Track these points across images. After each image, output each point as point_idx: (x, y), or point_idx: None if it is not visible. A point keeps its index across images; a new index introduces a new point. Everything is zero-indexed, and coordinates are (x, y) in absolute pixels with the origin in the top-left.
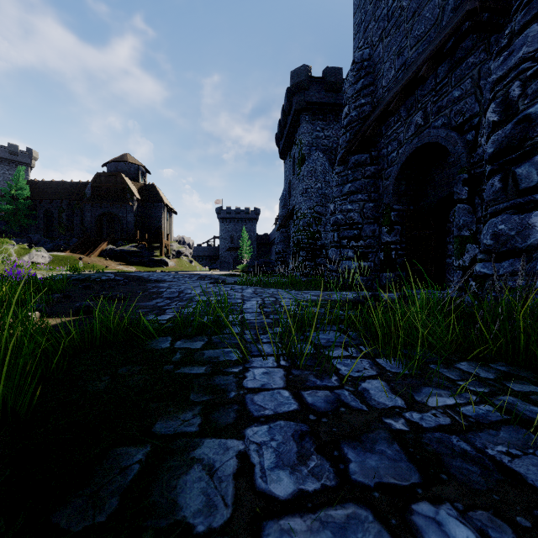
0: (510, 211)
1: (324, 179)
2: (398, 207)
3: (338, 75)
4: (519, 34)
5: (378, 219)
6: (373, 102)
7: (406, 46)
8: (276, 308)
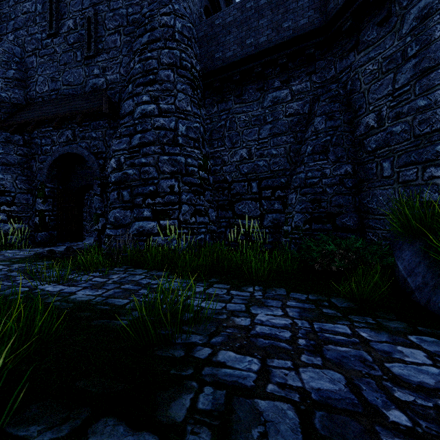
0: (121, 208)
1: None
2: (51, 185)
3: None
4: (124, 137)
5: (32, 191)
6: (26, 96)
7: (59, 80)
8: None
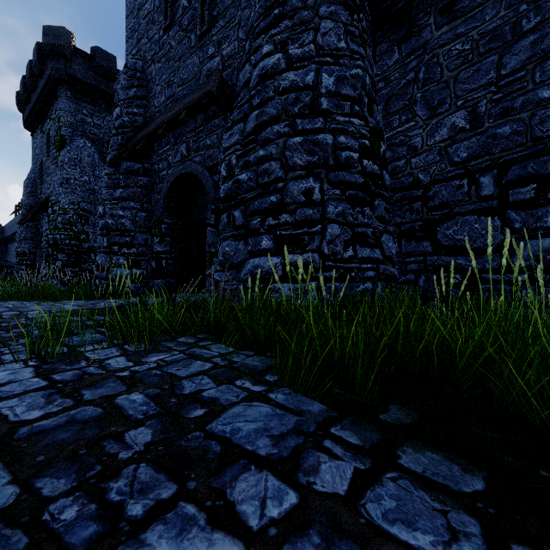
0: (232, 239)
1: (93, 172)
2: (168, 220)
3: (111, 62)
4: (236, 125)
5: (151, 229)
6: (146, 116)
7: (174, 82)
8: (20, 321)
